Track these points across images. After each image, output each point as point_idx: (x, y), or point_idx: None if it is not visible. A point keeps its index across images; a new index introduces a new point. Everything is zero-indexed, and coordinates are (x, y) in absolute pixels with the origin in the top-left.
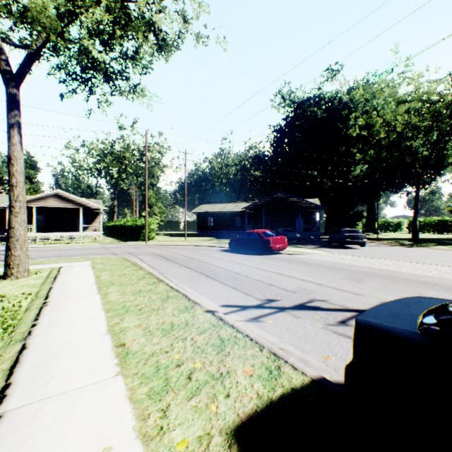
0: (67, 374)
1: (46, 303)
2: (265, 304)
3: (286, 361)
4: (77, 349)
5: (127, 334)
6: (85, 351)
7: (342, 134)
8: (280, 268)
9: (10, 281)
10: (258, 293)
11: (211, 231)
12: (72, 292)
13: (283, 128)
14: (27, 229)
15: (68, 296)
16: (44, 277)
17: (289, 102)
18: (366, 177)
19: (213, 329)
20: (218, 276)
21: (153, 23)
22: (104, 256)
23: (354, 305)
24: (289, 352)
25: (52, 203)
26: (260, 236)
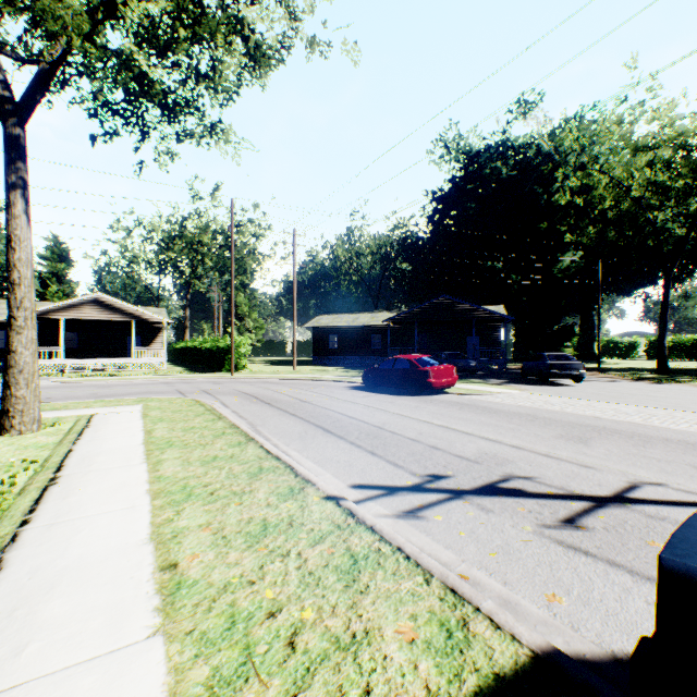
0: (60, 631)
1: (56, 479)
2: (427, 484)
3: (477, 607)
4: (89, 573)
5: (183, 543)
6: (103, 578)
7: (541, 203)
8: (448, 417)
9: (8, 438)
10: (413, 463)
11: (334, 356)
12: (102, 460)
13: (447, 195)
14: (37, 354)
15: (94, 467)
16: (65, 431)
17: (457, 153)
18: (580, 271)
19: (338, 534)
20: (346, 431)
21: (240, 19)
22: (165, 396)
23: (585, 487)
24: (480, 585)
25: (89, 314)
26: (413, 366)
